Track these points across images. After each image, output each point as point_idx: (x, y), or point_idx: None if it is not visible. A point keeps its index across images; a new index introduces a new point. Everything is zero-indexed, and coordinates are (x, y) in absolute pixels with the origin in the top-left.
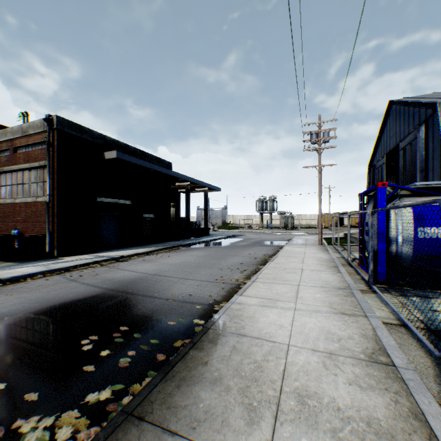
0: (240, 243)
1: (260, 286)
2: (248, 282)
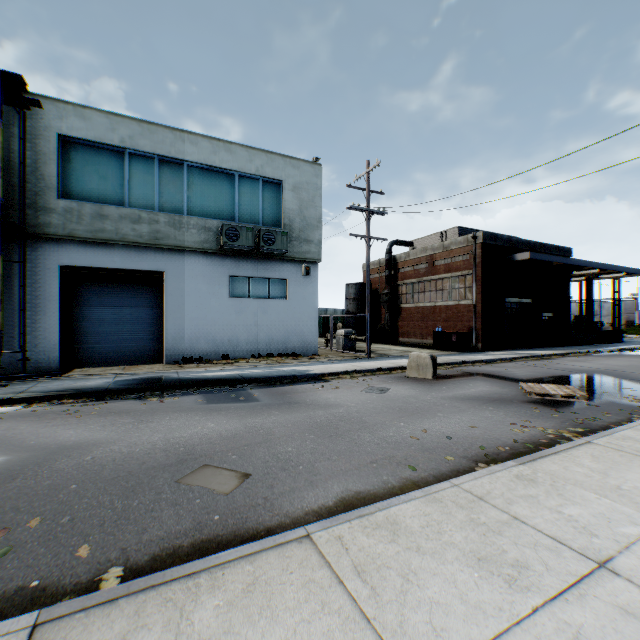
0: None
1: None
2: None
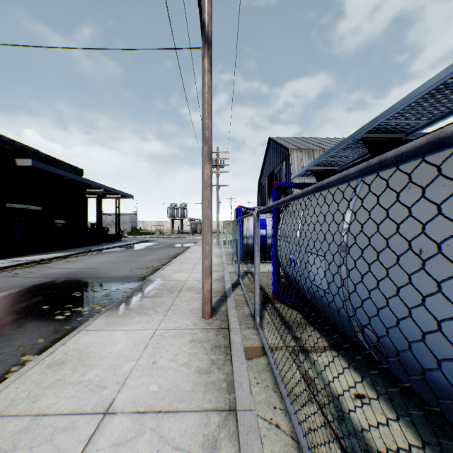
0: (154, 246)
1: (173, 266)
2: (165, 265)
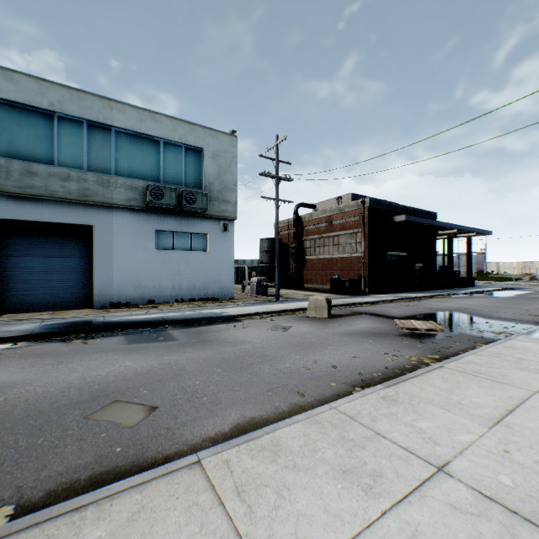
0: (528, 295)
1: None
2: None
